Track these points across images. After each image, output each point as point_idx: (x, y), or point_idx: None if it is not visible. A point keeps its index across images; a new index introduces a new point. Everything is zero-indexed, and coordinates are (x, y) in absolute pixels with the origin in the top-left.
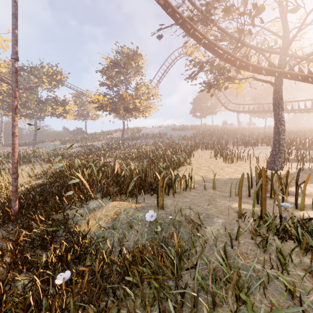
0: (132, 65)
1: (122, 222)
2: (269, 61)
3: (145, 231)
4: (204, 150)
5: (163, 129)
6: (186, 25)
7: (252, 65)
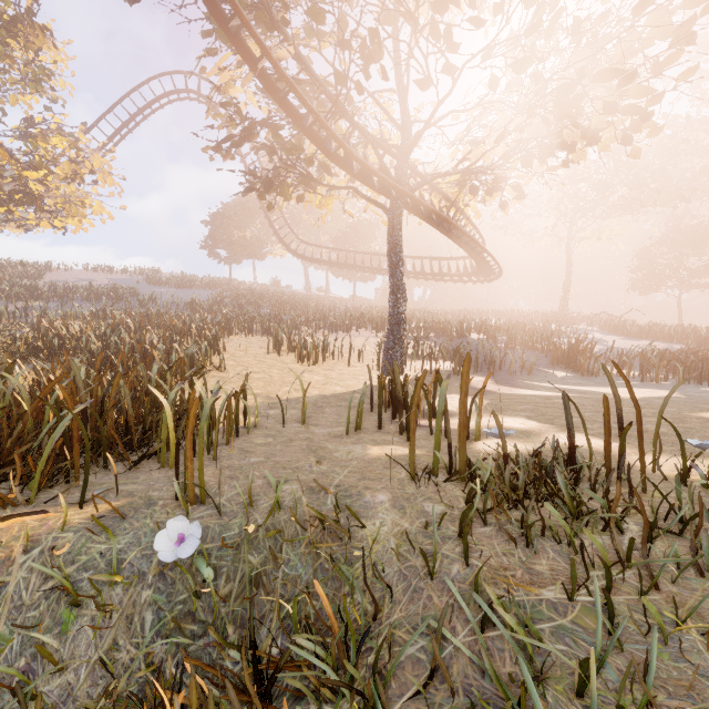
0: (10, 51)
1: (23, 601)
2: (384, 166)
3: (145, 600)
4: (247, 336)
5: (122, 279)
6: (217, 1)
7: (359, 160)
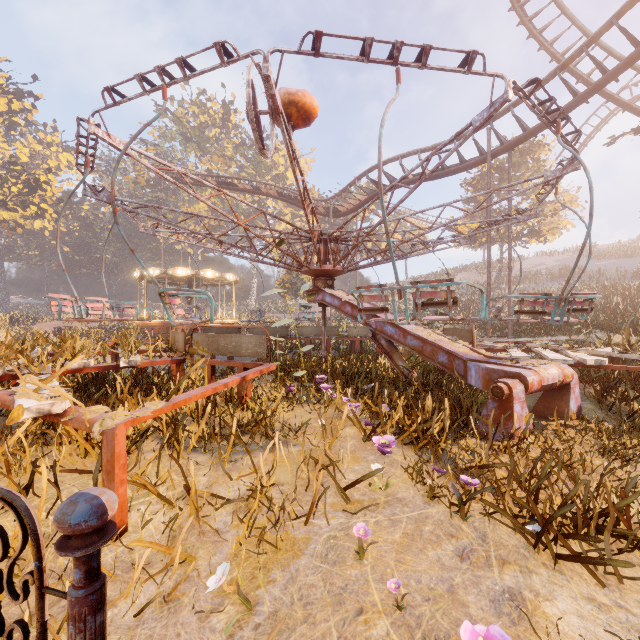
0: (527, 164)
1: None
2: None
3: None
4: None
5: (564, 259)
6: None
7: None
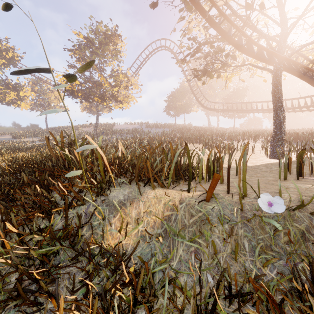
0: (109, 47)
1: (186, 223)
2: (271, 46)
3: (241, 234)
4: (189, 144)
5: (136, 126)
6: None
7: (259, 45)
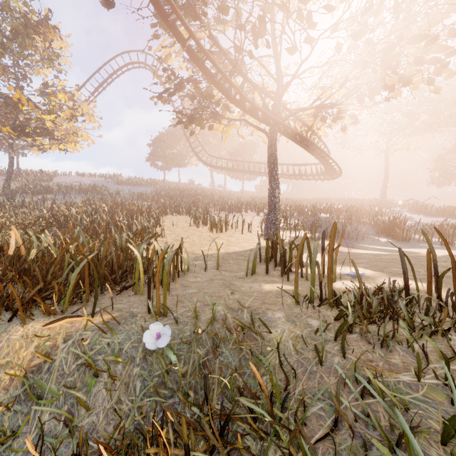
0: (35, 43)
1: (65, 371)
2: (265, 104)
3: (135, 374)
4: (176, 215)
5: (99, 181)
6: (161, 4)
7: (250, 101)
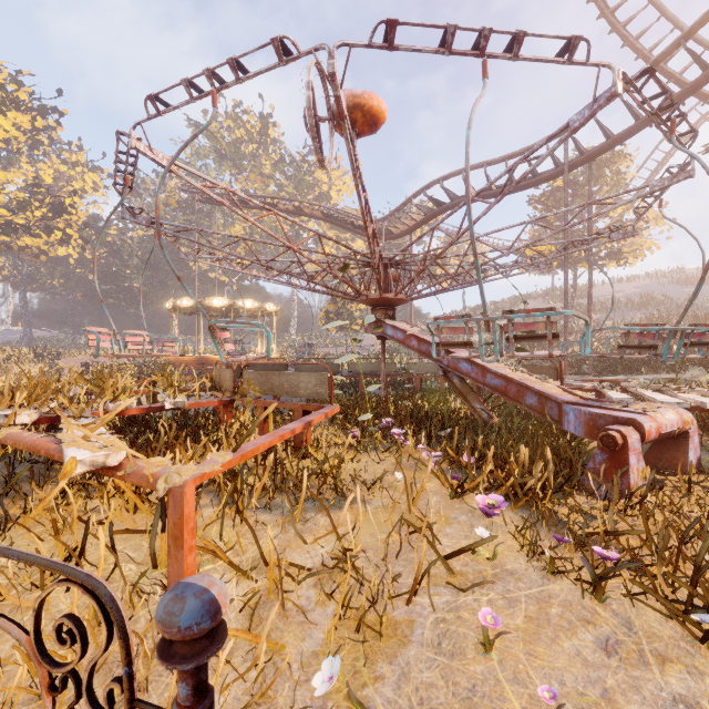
0: (605, 178)
1: None
2: None
3: None
4: None
5: (646, 285)
6: None
7: None
